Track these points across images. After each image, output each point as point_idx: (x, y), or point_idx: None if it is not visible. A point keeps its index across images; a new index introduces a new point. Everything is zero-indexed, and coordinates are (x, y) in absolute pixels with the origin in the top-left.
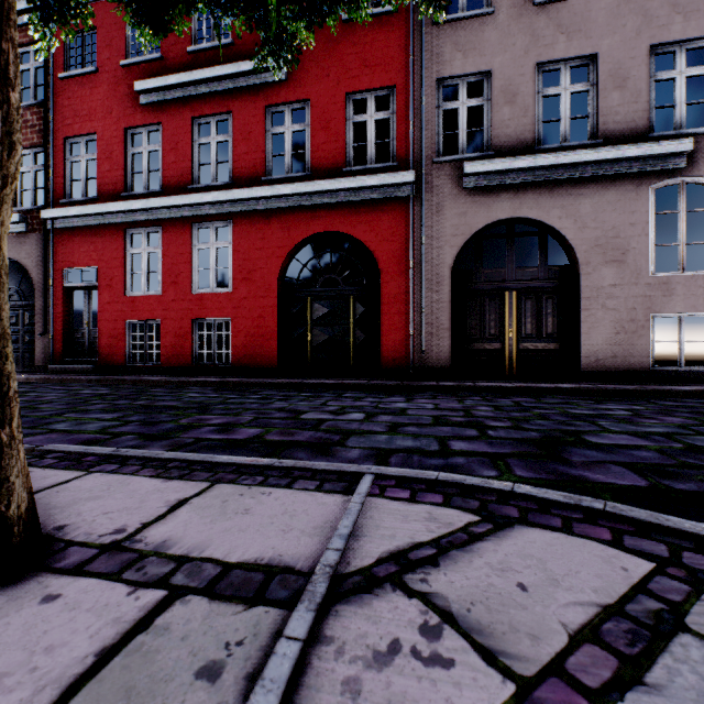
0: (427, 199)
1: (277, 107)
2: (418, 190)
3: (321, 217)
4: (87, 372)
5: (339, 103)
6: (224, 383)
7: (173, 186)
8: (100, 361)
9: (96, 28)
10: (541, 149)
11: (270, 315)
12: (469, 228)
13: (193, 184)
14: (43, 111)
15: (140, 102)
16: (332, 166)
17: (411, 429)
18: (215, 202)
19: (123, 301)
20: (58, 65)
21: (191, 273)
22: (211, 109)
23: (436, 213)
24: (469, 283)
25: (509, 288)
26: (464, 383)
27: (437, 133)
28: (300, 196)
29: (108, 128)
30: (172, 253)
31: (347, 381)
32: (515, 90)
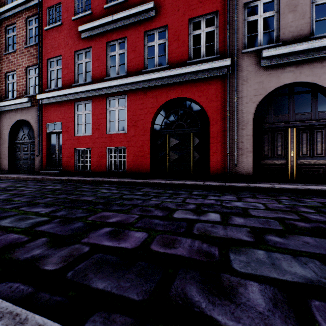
0: (237, 75)
1: (150, 31)
2: (232, 70)
3: (174, 89)
4: (56, 174)
5: (184, 25)
6: (122, 182)
7: (97, 79)
8: (63, 169)
9: (61, 3)
10: (315, 37)
11: (146, 144)
12: (264, 90)
13: (107, 77)
14: (38, 47)
15: (81, 37)
16: (181, 61)
17: (276, 239)
18: (117, 85)
19: (73, 139)
20: (44, 24)
21: (106, 123)
22: (116, 36)
23: (243, 83)
24: (264, 123)
25: (291, 126)
26: (266, 185)
27: (243, 36)
28: (163, 78)
29: (66, 52)
30: (96, 113)
31: (190, 182)
32: (296, 3)
